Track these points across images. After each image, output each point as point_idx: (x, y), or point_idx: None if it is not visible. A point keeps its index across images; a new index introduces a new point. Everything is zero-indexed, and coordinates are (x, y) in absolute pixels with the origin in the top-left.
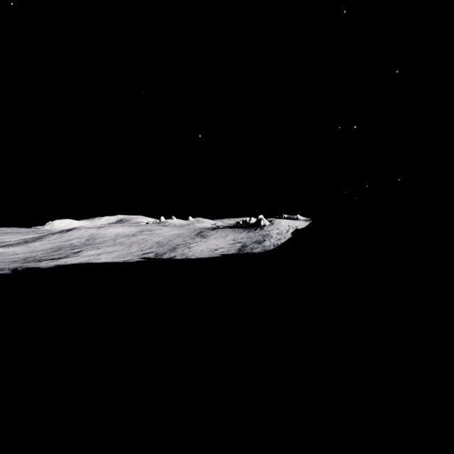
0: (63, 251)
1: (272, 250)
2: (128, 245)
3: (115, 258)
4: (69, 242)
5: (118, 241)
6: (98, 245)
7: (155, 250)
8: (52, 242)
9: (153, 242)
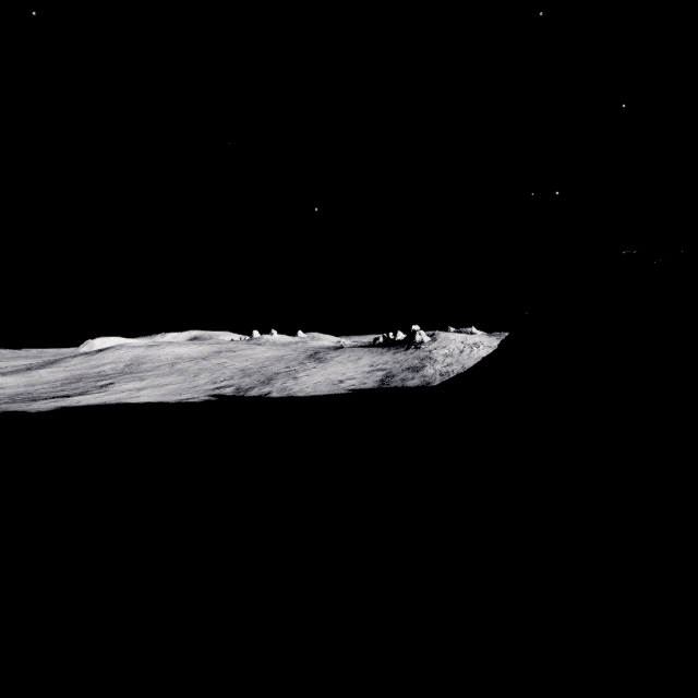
0: (82, 383)
1: (453, 379)
2: (192, 373)
3: (166, 396)
4: (97, 369)
5: (177, 367)
6: (144, 373)
7: (237, 383)
8: (69, 370)
9: (235, 370)
